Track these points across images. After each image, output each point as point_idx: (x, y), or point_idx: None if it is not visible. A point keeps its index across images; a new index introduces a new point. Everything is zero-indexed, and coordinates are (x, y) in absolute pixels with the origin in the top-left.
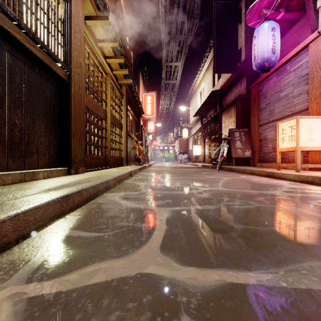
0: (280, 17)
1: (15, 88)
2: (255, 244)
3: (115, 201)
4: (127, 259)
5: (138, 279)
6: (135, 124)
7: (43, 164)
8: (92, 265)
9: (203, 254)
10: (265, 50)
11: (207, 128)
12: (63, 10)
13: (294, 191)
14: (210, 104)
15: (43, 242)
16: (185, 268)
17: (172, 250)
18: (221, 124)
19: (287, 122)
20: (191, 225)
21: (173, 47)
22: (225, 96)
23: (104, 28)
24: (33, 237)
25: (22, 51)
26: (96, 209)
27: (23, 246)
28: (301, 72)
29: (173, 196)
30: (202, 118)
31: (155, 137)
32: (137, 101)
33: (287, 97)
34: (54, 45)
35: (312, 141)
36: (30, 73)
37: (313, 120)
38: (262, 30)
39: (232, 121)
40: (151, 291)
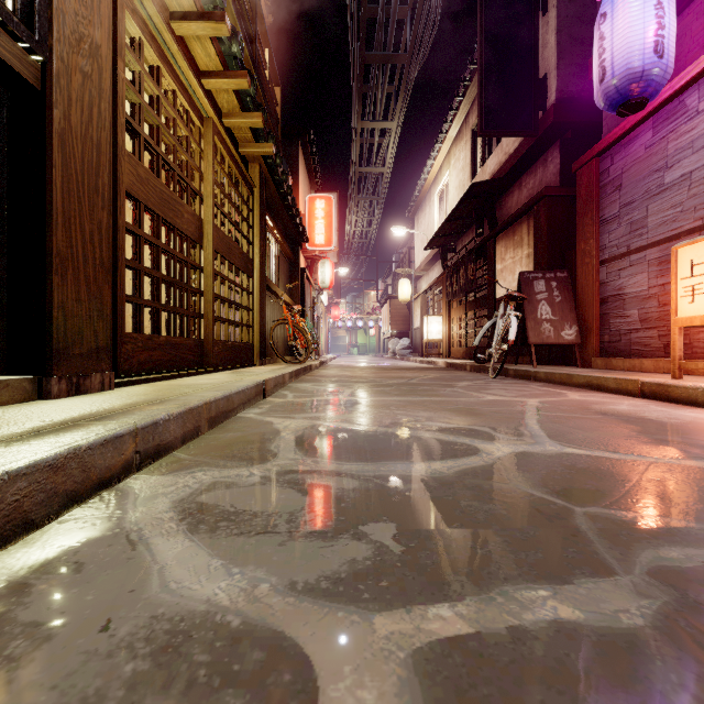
0: None
1: None
2: None
3: (135, 538)
4: None
5: None
6: (287, 265)
7: None
8: None
9: None
10: (634, 48)
11: (458, 275)
12: None
13: None
14: (465, 217)
15: None
16: None
17: None
18: (495, 265)
19: None
20: None
21: (378, 84)
22: (504, 196)
23: None
24: None
25: None
26: None
27: None
28: None
29: (399, 498)
30: (445, 253)
31: (335, 300)
32: (291, 208)
33: (688, 181)
34: None
35: None
36: None
37: None
38: None
39: (523, 256)
40: None
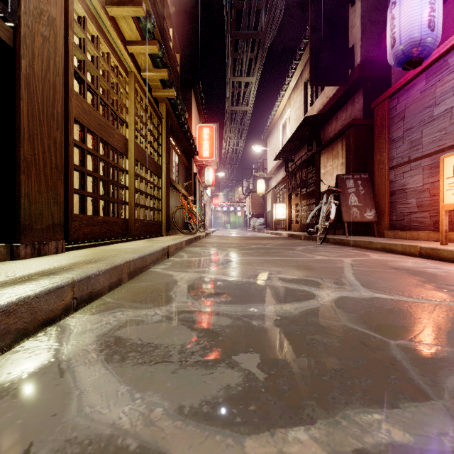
0: None
1: None
2: None
3: (64, 367)
4: None
5: None
6: (184, 170)
7: None
8: None
9: None
10: (415, 24)
11: (295, 177)
12: None
13: None
14: (300, 139)
15: None
16: None
17: None
18: (320, 170)
19: None
20: None
21: (244, 52)
22: (326, 125)
23: None
24: None
25: None
26: None
27: None
28: None
29: (261, 333)
30: (287, 163)
31: (216, 193)
32: (187, 133)
33: (450, 114)
34: None
35: None
36: None
37: None
38: None
39: (338, 164)
40: None
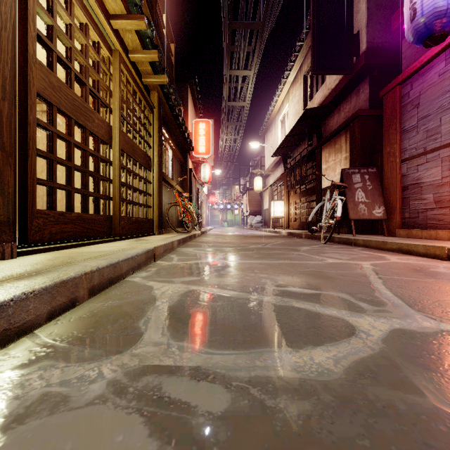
0: None
1: None
2: None
3: None
4: None
5: None
6: (179, 166)
7: None
8: None
9: None
10: None
11: (294, 173)
12: None
13: None
14: (300, 134)
15: None
16: None
17: None
18: (321, 165)
19: None
20: None
21: (241, 44)
22: (327, 118)
23: None
24: None
25: None
26: None
27: None
28: None
29: (292, 445)
30: (285, 159)
31: (212, 191)
32: (181, 126)
33: None
34: None
35: None
36: None
37: None
38: None
39: (342, 158)
40: None
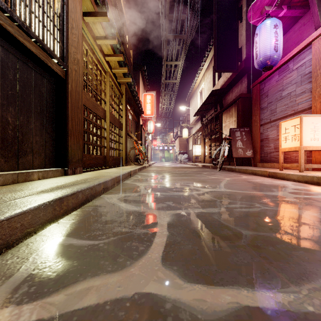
0: (283, 14)
1: (7, 84)
2: (268, 254)
3: (113, 203)
4: (124, 273)
5: (136, 301)
6: (135, 124)
7: (39, 164)
8: (83, 281)
9: (210, 267)
10: (267, 48)
11: (207, 127)
12: (59, 4)
13: (299, 192)
14: (210, 103)
15: (30, 252)
16: (191, 285)
17: (175, 261)
18: (222, 124)
19: (290, 121)
20: (195, 231)
21: (173, 46)
22: (226, 95)
23: (102, 25)
24: (19, 246)
25: (15, 46)
26: (92, 212)
27: (7, 257)
28: (304, 70)
29: (174, 198)
30: (202, 118)
31: (154, 137)
32: (137, 100)
33: (290, 96)
34: (50, 40)
35: (316, 141)
36: (25, 69)
37: (317, 119)
38: (264, 27)
39: (233, 121)
40: (151, 318)
